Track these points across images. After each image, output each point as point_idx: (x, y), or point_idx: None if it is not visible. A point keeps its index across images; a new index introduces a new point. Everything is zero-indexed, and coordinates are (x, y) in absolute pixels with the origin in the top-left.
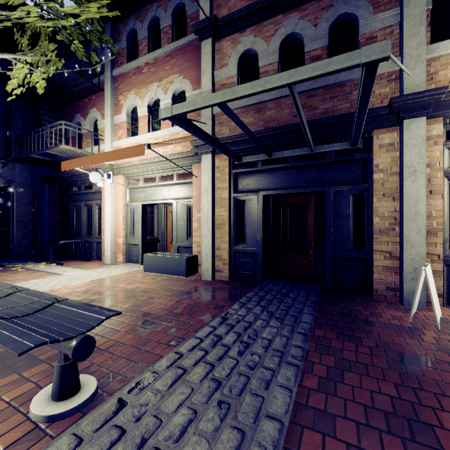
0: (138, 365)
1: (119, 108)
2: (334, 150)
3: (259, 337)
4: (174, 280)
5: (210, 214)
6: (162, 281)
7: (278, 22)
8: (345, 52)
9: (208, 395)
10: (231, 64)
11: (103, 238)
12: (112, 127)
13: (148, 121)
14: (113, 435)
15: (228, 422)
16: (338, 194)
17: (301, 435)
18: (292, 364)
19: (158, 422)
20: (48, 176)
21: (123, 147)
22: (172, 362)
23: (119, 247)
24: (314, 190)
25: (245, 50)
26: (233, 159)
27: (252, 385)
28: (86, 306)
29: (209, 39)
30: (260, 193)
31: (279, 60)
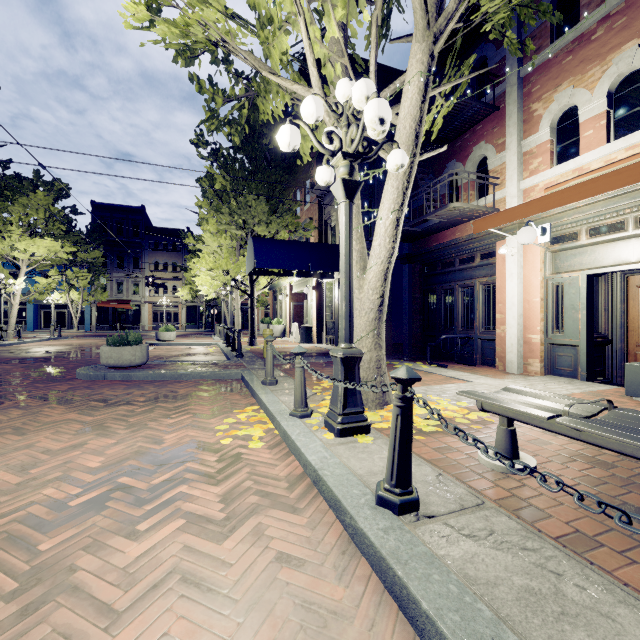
0: None
1: (532, 125)
2: None
3: None
4: None
5: None
6: None
7: None
8: None
9: None
10: None
11: (498, 333)
12: (518, 159)
13: (606, 122)
14: None
15: None
16: None
17: None
18: None
19: None
20: (409, 253)
21: (541, 185)
22: None
23: (533, 348)
24: None
25: None
26: None
27: None
28: None
29: None
30: None
31: None
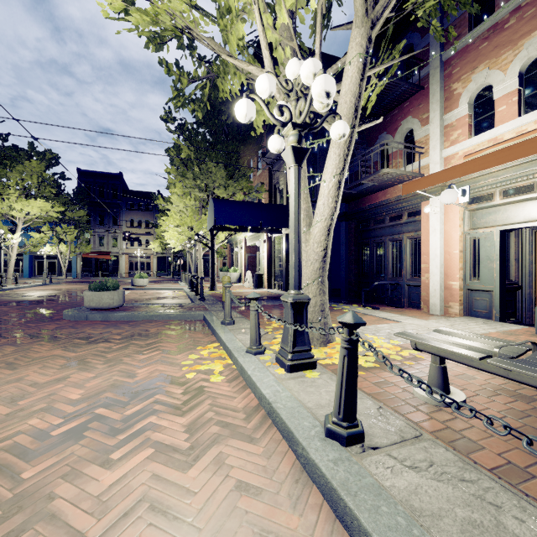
0: None
1: (452, 102)
2: None
3: None
4: None
5: None
6: None
7: None
8: None
9: None
10: None
11: (423, 280)
12: (440, 131)
13: (518, 98)
14: None
15: None
16: None
17: None
18: None
19: None
20: (346, 212)
21: (461, 153)
22: None
23: (453, 293)
24: None
25: None
26: None
27: None
28: None
29: None
30: None
31: None
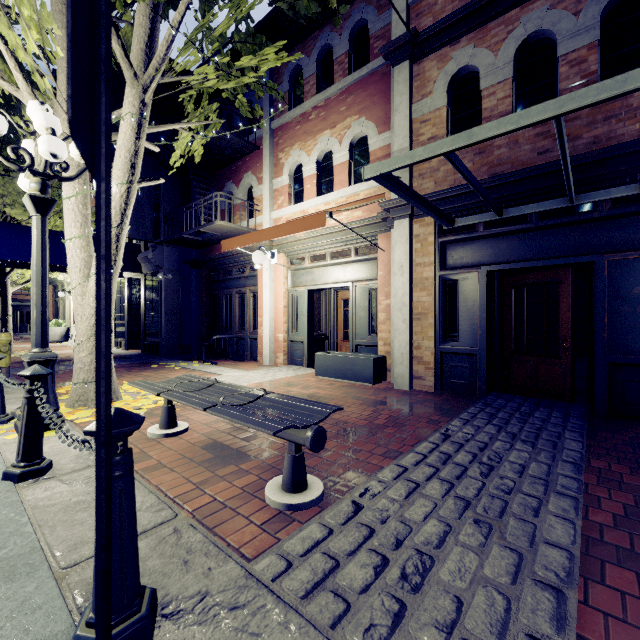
0: (356, 473)
1: (279, 169)
2: (611, 198)
3: (505, 460)
4: (357, 387)
5: (407, 299)
6: (342, 388)
7: (513, 19)
8: (631, 44)
9: (458, 512)
10: (437, 91)
11: (260, 333)
12: (270, 194)
13: (317, 181)
14: (363, 531)
15: (496, 541)
16: (617, 265)
17: (601, 571)
18: (566, 495)
19: (408, 527)
20: (196, 259)
21: (284, 218)
22: (397, 474)
23: (280, 344)
24: (574, 260)
25: (458, 69)
26: (443, 223)
27: (514, 510)
28: (301, 400)
29: (404, 63)
30: (482, 268)
31: (513, 75)
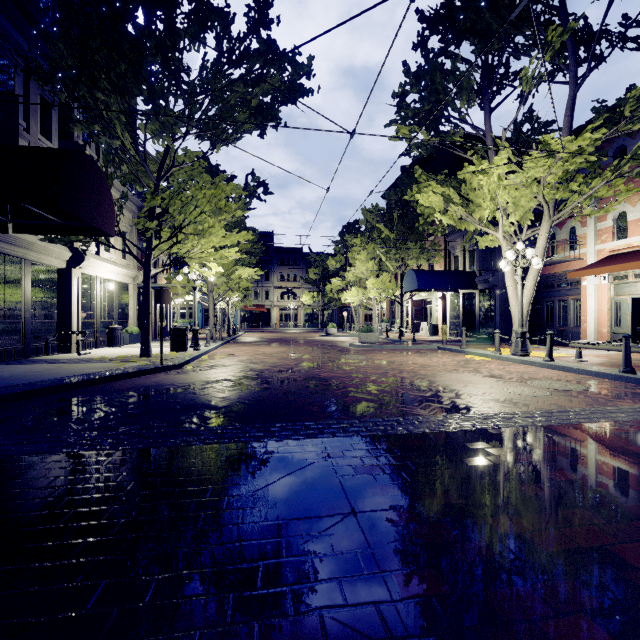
0: None
1: (602, 216)
2: None
3: None
4: None
5: None
6: None
7: None
8: None
9: None
10: None
11: (582, 328)
12: (594, 233)
13: None
14: None
15: None
16: None
17: None
18: None
19: None
20: None
21: (607, 249)
22: None
23: (603, 335)
24: None
25: None
26: None
27: None
28: None
29: None
30: None
31: None
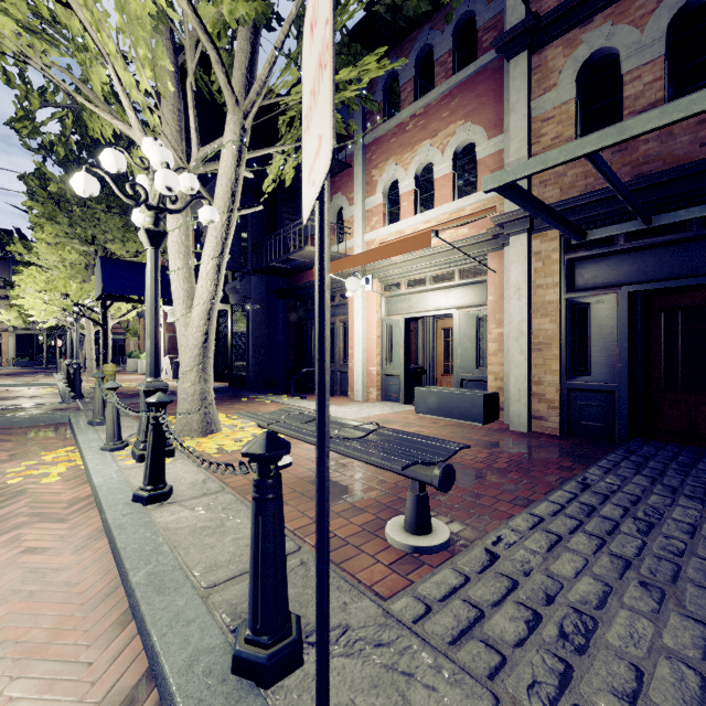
0: (482, 519)
1: (372, 187)
2: None
3: (667, 517)
4: (464, 427)
5: (525, 327)
6: (447, 427)
7: None
8: None
9: (617, 571)
10: (564, 82)
11: (351, 366)
12: (363, 215)
13: (415, 198)
14: (504, 582)
15: (672, 609)
16: None
17: None
18: None
19: (557, 583)
20: (283, 288)
21: (378, 240)
22: (533, 524)
23: (373, 378)
24: None
25: (591, 54)
26: (572, 236)
27: (691, 575)
28: (419, 436)
29: (522, 54)
30: (622, 288)
31: (666, 52)
